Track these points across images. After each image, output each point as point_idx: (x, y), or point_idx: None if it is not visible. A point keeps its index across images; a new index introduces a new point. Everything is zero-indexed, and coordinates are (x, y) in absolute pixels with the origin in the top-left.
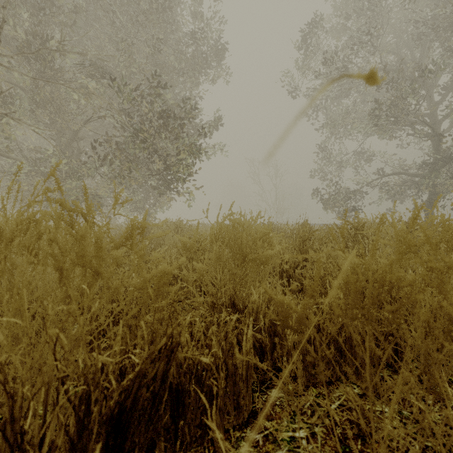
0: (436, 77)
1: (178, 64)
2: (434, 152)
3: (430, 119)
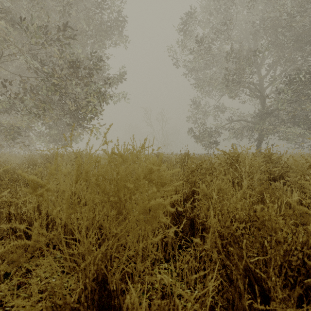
0: (263, 60)
1: (87, 27)
2: (262, 108)
3: (259, 87)
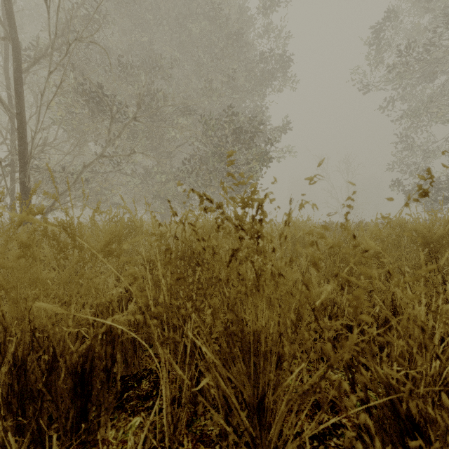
0: None
1: (248, 83)
2: None
3: None
